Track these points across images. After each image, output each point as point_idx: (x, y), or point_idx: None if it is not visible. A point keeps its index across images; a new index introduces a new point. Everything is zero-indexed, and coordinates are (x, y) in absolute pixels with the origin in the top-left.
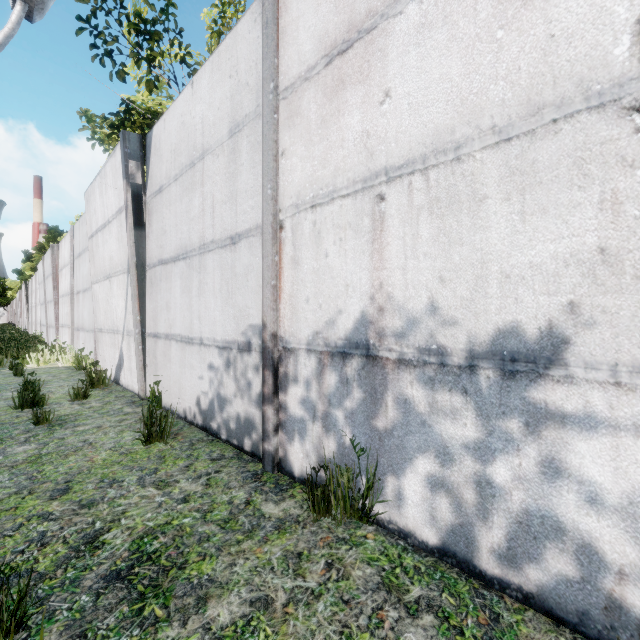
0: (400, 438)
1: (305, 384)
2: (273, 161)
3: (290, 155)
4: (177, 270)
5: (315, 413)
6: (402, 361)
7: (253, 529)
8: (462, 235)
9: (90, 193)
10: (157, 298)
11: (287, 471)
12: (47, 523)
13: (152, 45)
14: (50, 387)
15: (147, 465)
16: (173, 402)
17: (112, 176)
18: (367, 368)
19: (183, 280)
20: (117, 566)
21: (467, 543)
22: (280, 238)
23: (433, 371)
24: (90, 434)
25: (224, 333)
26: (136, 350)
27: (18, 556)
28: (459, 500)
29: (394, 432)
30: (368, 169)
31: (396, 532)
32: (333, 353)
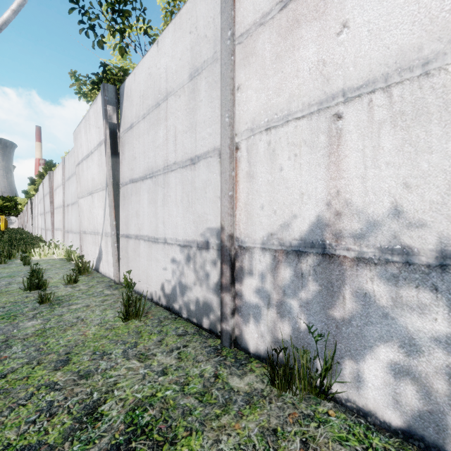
0: (359, 327)
1: (260, 276)
2: (230, 94)
3: (245, 89)
4: (145, 186)
5: (270, 301)
6: (361, 259)
7: (227, 403)
8: (431, 144)
9: (77, 132)
10: (128, 208)
11: (242, 347)
12: (53, 393)
13: (124, 20)
14: (49, 274)
15: (128, 339)
16: (141, 287)
17: (94, 118)
18: (323, 265)
19: (150, 194)
20: (116, 440)
21: (438, 430)
22: (236, 157)
23: (397, 269)
24: (81, 312)
25: (185, 234)
26: (112, 247)
27: (31, 426)
28: (428, 389)
29: (352, 322)
30: (324, 93)
31: (354, 410)
32: (288, 251)
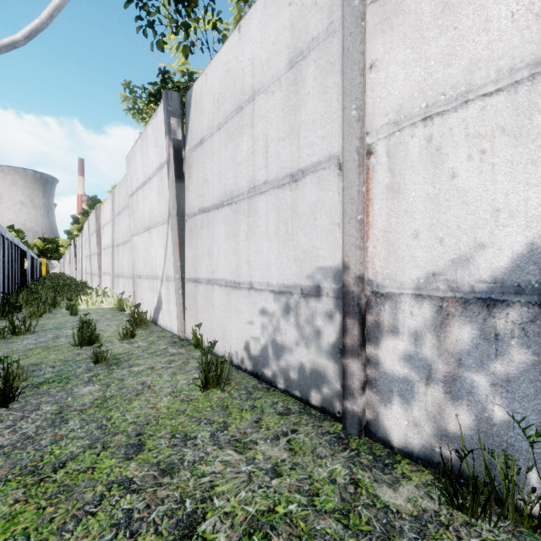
0: None
1: (412, 337)
2: (360, 76)
3: (384, 65)
4: (221, 216)
5: (431, 374)
6: None
7: (389, 533)
8: None
9: (131, 156)
10: (197, 245)
11: (379, 438)
12: (130, 496)
13: (189, 11)
14: (100, 326)
15: (213, 417)
16: (216, 345)
17: (153, 136)
18: None
19: (228, 225)
20: None
21: None
22: (367, 165)
23: None
24: (146, 376)
25: (281, 277)
26: (176, 294)
27: None
28: None
29: None
30: None
31: None
32: (467, 300)
